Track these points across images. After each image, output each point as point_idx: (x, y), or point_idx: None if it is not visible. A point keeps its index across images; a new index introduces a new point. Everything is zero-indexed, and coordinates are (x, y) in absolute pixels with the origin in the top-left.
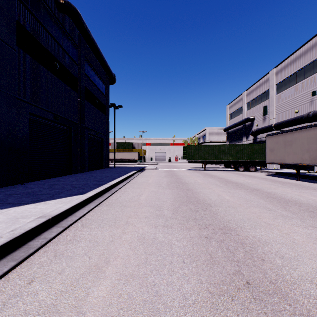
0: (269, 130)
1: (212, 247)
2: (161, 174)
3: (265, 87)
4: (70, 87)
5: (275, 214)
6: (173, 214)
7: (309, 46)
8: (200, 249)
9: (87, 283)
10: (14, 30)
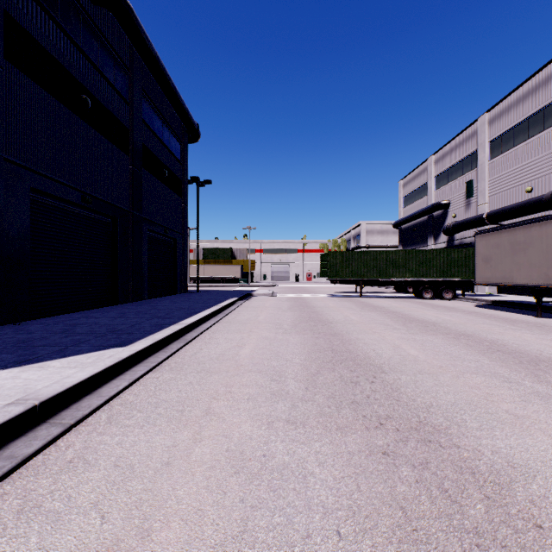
0: (478, 224)
1: (404, 483)
2: (282, 303)
3: (469, 148)
4: (114, 145)
5: (522, 390)
6: (306, 390)
7: None
8: (375, 490)
9: None
10: None
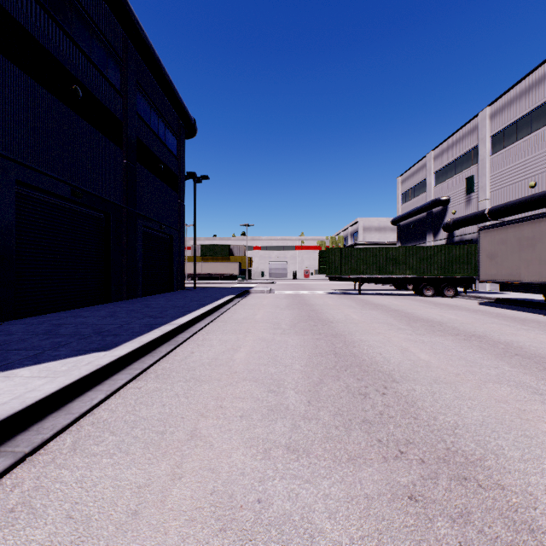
0: (479, 220)
1: None
2: (280, 301)
3: (469, 143)
4: (107, 138)
5: None
6: (308, 404)
7: None
8: None
9: None
10: None
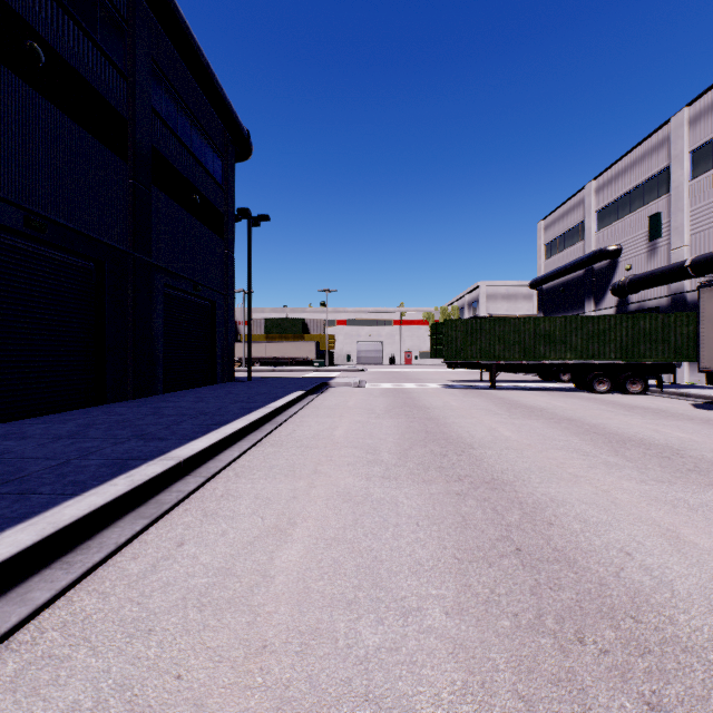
0: (674, 278)
1: None
2: (375, 401)
3: (654, 164)
4: (97, 139)
5: None
6: None
7: None
8: None
9: None
10: None
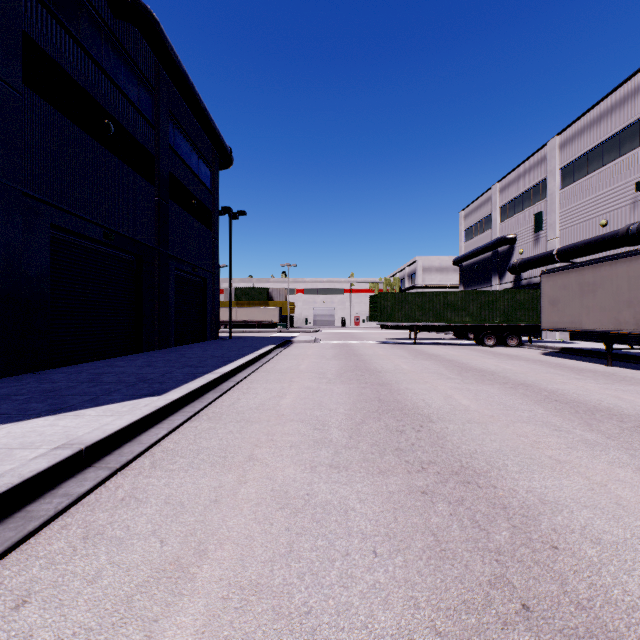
0: (547, 262)
1: (438, 516)
2: (326, 351)
3: (538, 175)
4: (138, 174)
5: (570, 438)
6: (350, 438)
7: (629, 90)
8: (411, 521)
9: (151, 608)
10: (18, 53)
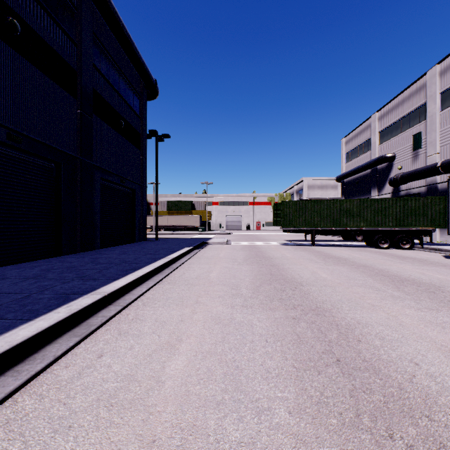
0: (430, 174)
1: None
2: (237, 253)
3: (417, 101)
4: (56, 83)
5: None
6: None
7: None
8: None
9: None
10: None
